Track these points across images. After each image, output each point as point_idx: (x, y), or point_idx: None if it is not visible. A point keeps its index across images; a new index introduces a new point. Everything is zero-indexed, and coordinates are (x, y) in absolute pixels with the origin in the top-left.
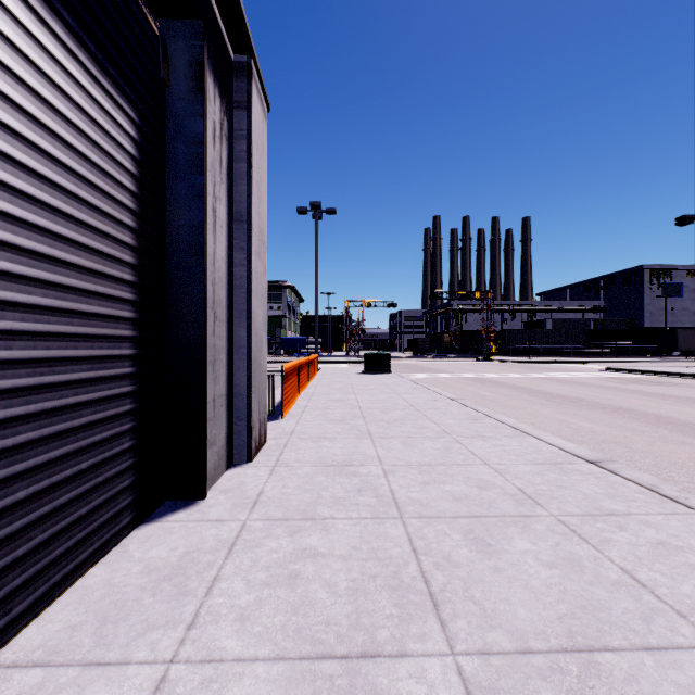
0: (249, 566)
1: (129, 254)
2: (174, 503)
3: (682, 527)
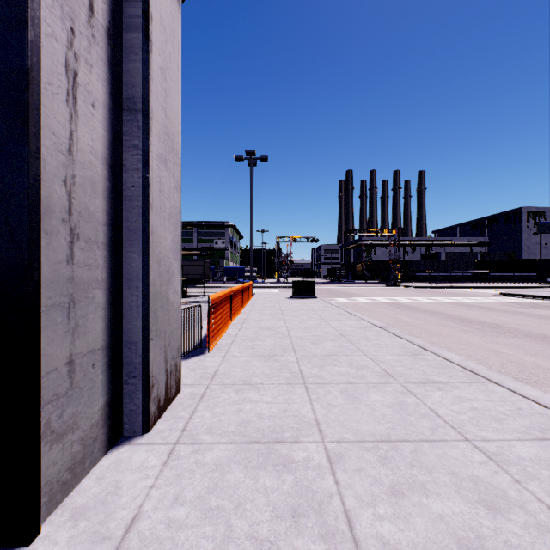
0: None
1: None
2: None
3: None
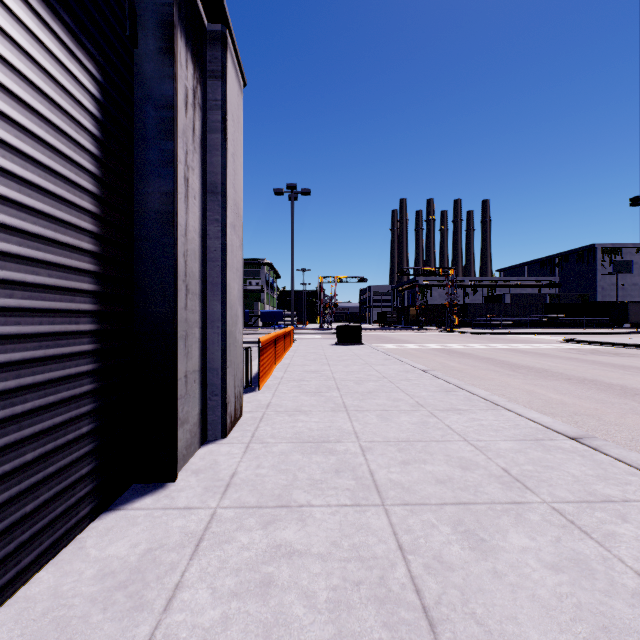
0: (216, 568)
1: (89, 221)
2: (142, 486)
3: None
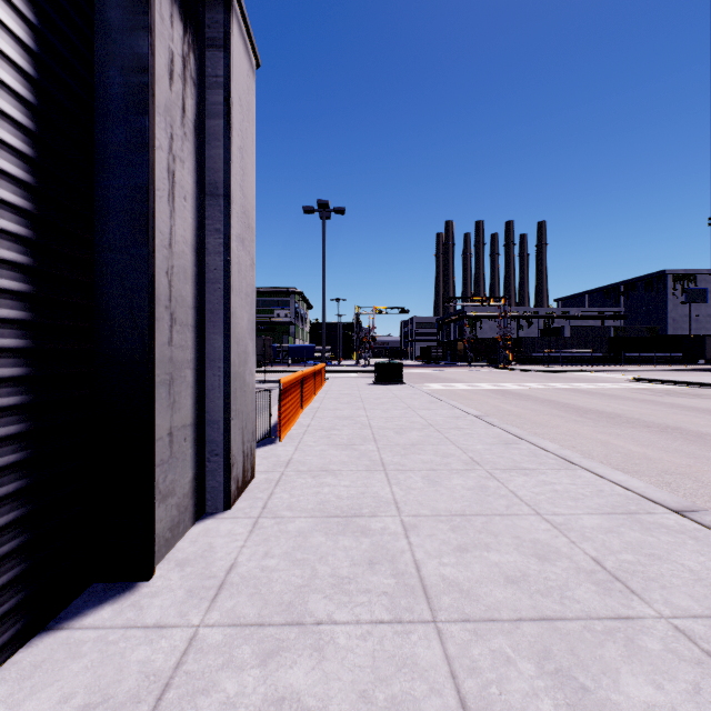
0: None
1: (10, 218)
2: (103, 587)
3: None
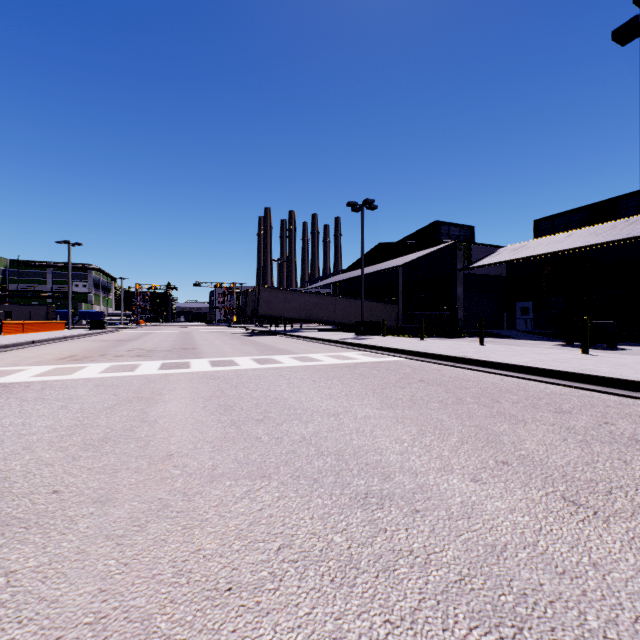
0: None
1: None
2: None
3: (44, 337)
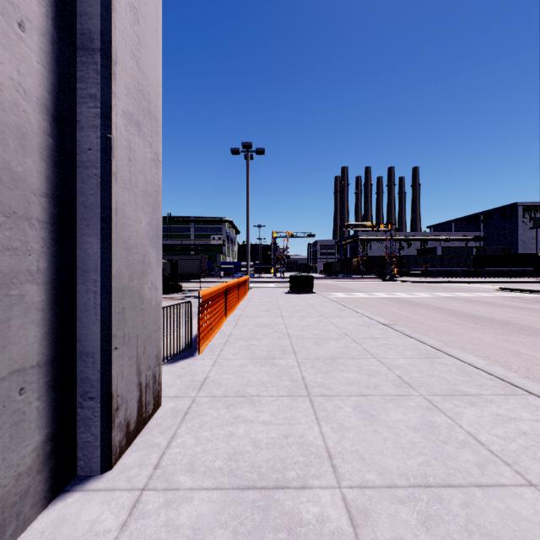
0: None
1: None
2: None
3: None
